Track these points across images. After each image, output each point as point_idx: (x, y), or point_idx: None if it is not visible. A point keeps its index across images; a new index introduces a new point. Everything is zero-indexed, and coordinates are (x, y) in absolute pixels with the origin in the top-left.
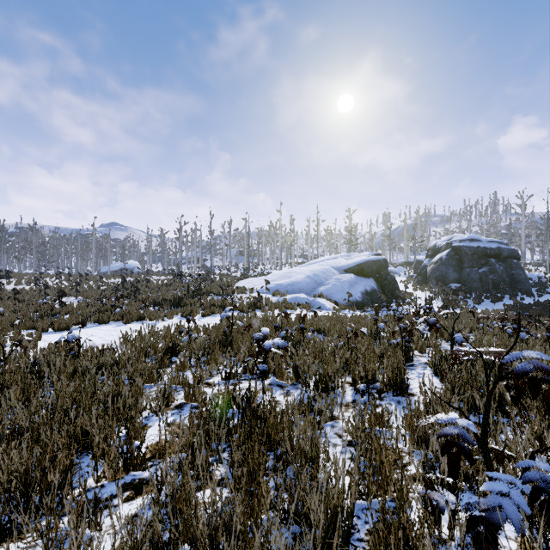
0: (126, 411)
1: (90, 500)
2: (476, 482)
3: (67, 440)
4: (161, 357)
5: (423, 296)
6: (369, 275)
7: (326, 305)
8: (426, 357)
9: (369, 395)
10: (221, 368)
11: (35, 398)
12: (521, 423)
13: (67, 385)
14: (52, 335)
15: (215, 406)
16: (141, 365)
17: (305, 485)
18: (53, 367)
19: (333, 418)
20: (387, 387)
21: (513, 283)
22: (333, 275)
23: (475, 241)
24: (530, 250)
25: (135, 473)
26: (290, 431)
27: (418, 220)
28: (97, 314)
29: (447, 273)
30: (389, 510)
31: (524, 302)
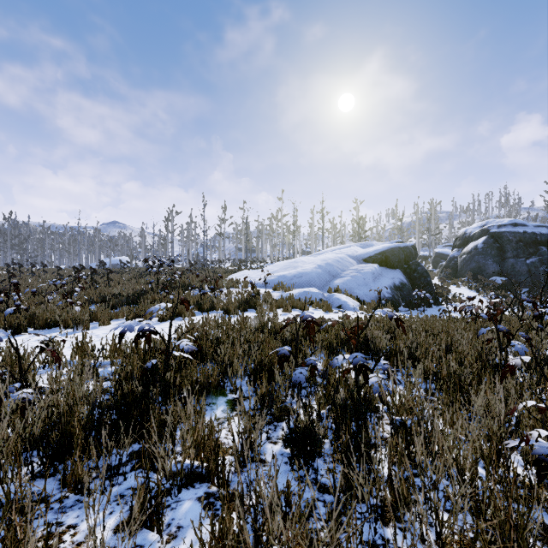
0: None
1: None
2: None
3: None
4: None
5: (462, 293)
6: (396, 265)
7: (350, 303)
8: None
9: None
10: None
11: None
12: None
13: None
14: None
15: None
16: None
17: None
18: None
19: None
20: None
21: None
22: (350, 265)
23: (520, 226)
24: None
25: None
26: None
27: (433, 211)
28: None
29: (485, 265)
30: None
31: None
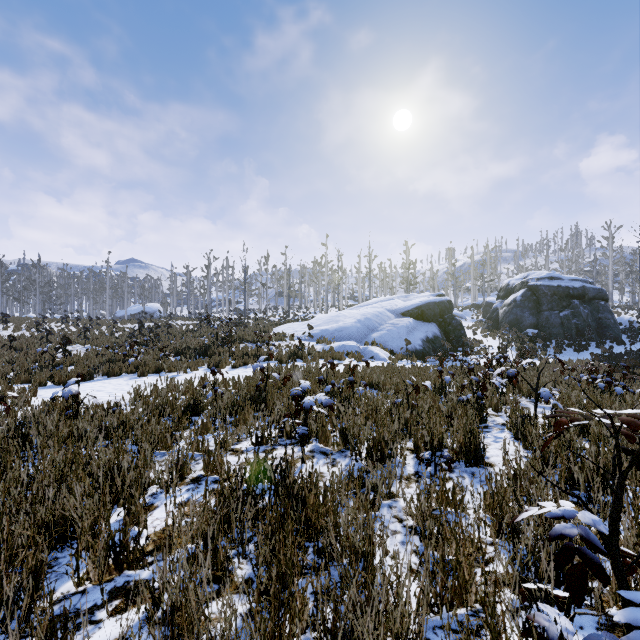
0: (126, 487)
1: (58, 618)
2: (589, 591)
3: (33, 532)
4: (178, 417)
5: (494, 344)
6: (431, 319)
7: (381, 354)
8: (503, 416)
9: (435, 466)
10: (252, 430)
11: (13, 469)
12: (637, 505)
13: (58, 452)
14: (51, 390)
15: (240, 481)
16: (152, 427)
17: (355, 597)
18: (44, 429)
19: (390, 496)
20: (458, 455)
21: (600, 328)
22: (388, 319)
23: (555, 280)
24: (619, 290)
25: (130, 573)
26: (336, 516)
27: (488, 255)
28: (107, 365)
29: (522, 317)
30: (474, 638)
31: (614, 351)
